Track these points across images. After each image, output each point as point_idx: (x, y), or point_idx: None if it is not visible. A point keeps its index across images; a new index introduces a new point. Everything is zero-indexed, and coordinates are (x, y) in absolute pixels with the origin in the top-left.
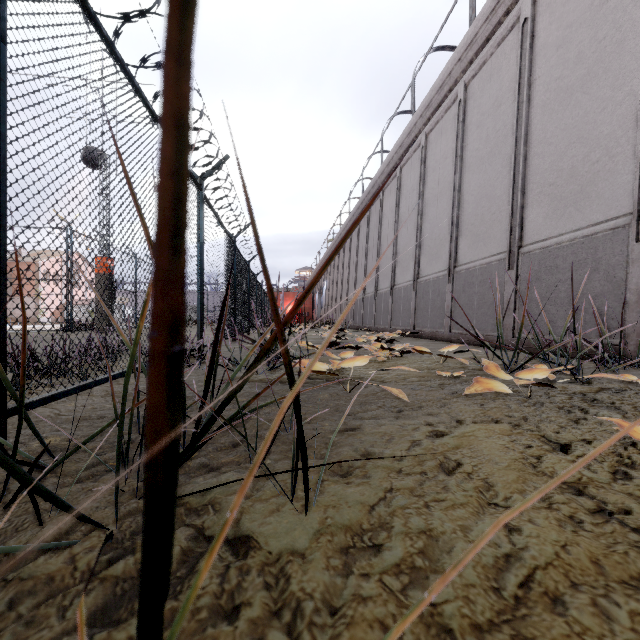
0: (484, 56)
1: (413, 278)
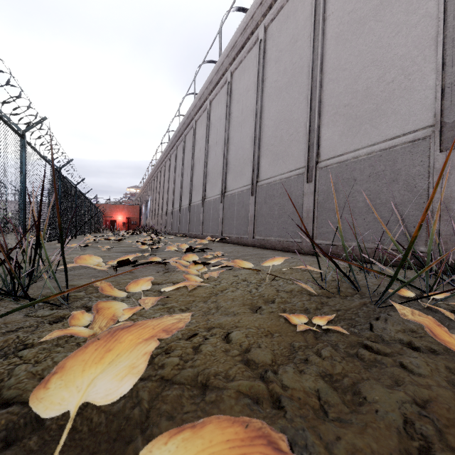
0: (282, 1)
1: (221, 192)
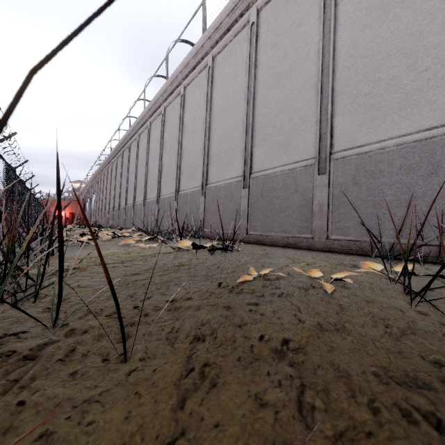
0: (171, 99)
1: (143, 199)
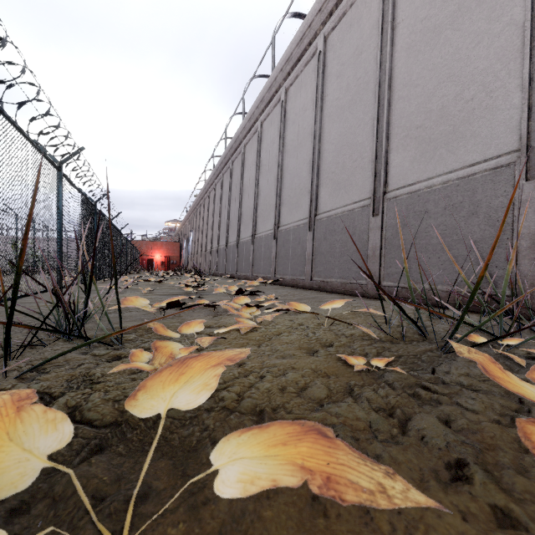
0: (344, 7)
1: (274, 227)
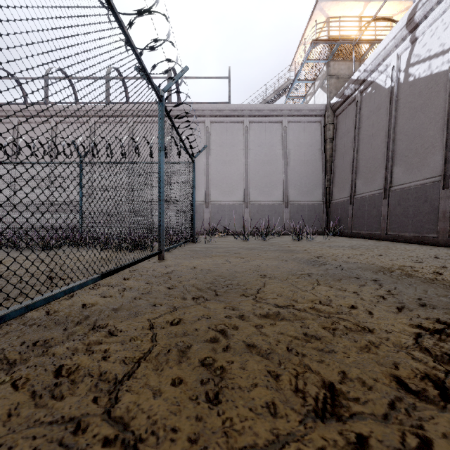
0: None
1: None
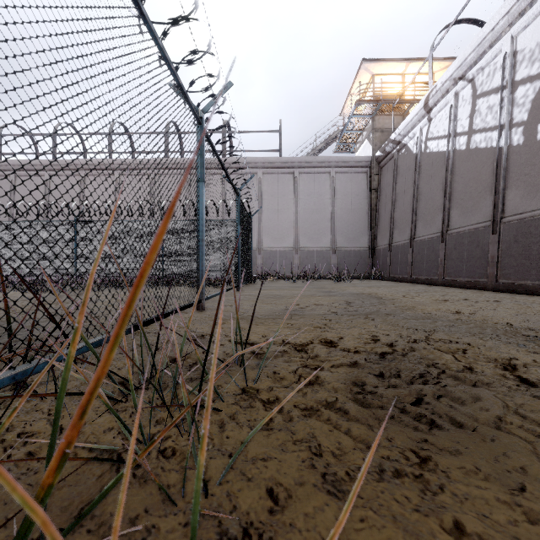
0: (62, 173)
1: None
